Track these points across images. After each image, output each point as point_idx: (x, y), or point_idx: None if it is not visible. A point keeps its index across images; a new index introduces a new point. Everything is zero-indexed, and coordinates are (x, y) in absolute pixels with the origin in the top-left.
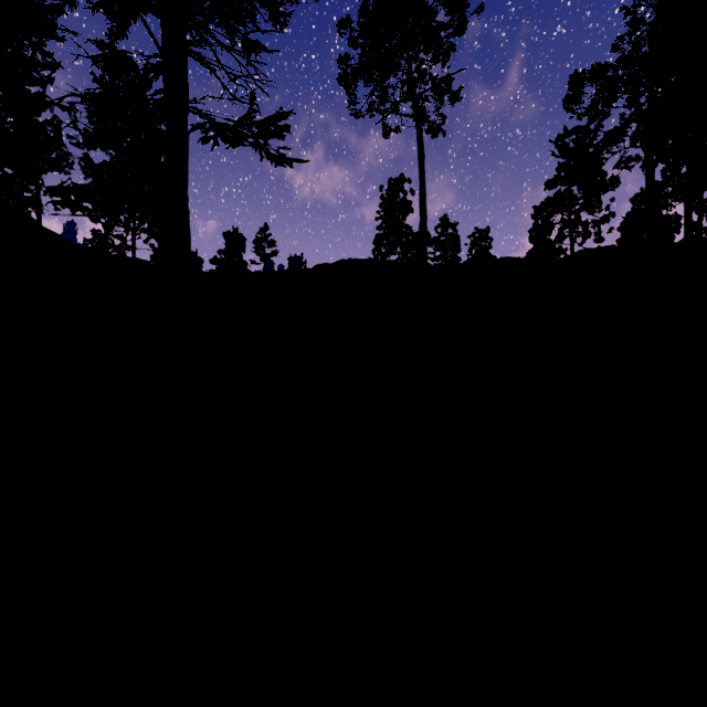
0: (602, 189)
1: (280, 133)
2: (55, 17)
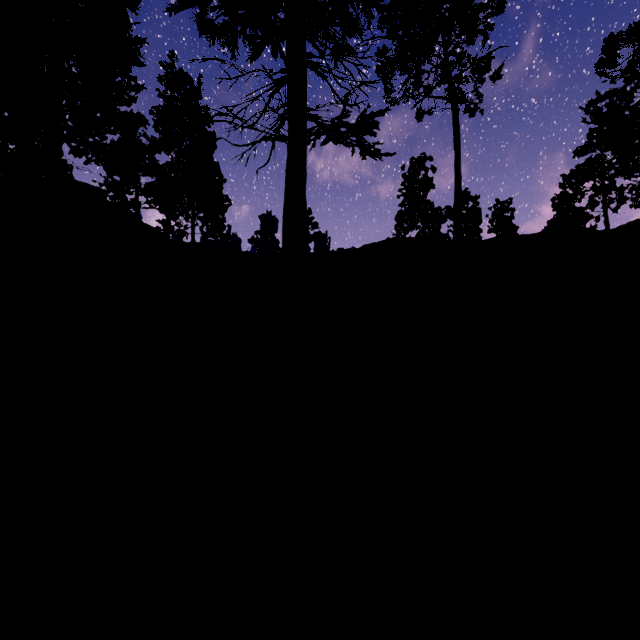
0: None
1: (370, 129)
2: (139, 47)
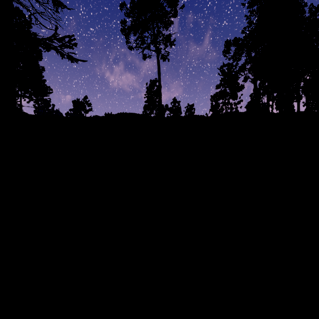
0: (238, 90)
1: (71, 46)
2: None
